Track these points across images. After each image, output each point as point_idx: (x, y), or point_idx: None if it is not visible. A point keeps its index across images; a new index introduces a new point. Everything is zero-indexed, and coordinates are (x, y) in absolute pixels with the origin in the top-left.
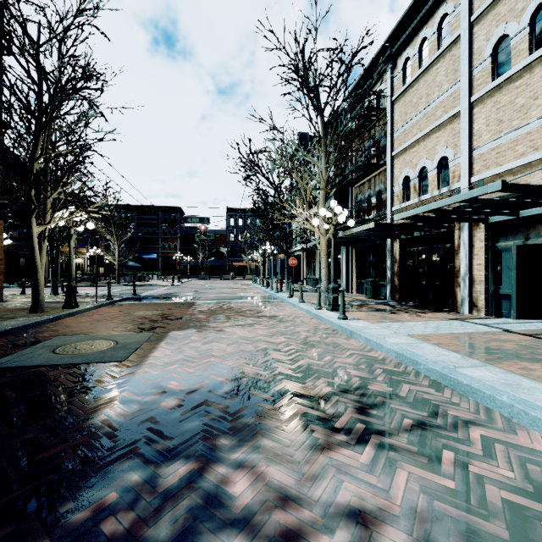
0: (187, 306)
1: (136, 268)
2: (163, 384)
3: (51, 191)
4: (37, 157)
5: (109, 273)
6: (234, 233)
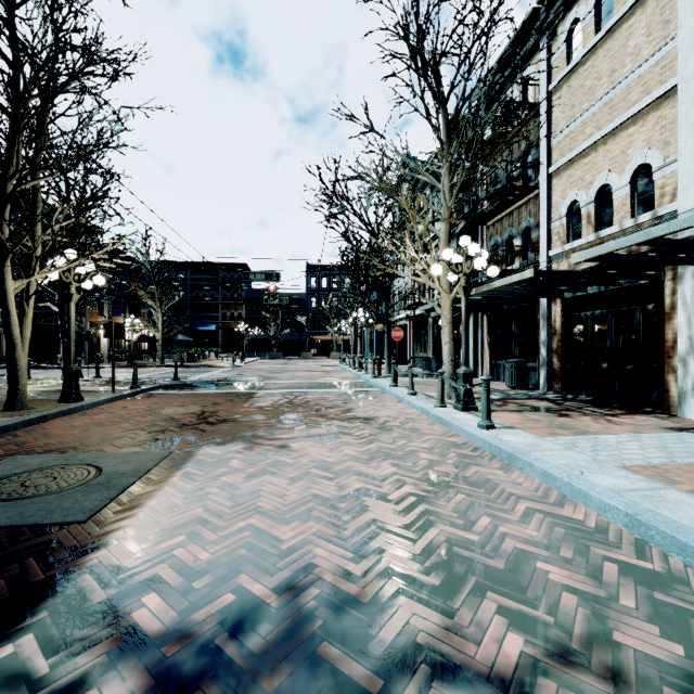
0: (242, 400)
1: (190, 344)
2: (127, 603)
3: (28, 225)
4: (3, 171)
5: (152, 350)
6: (315, 297)
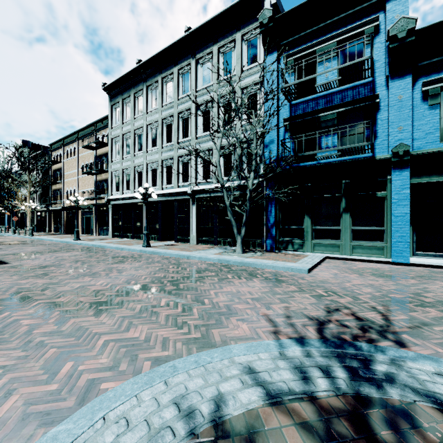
0: None
1: None
2: None
3: None
4: None
5: None
6: None
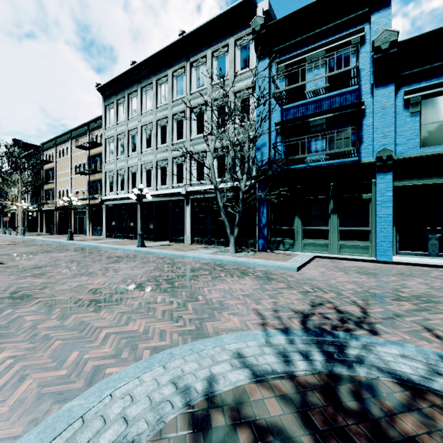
0: None
1: None
2: None
3: None
4: None
5: None
6: None
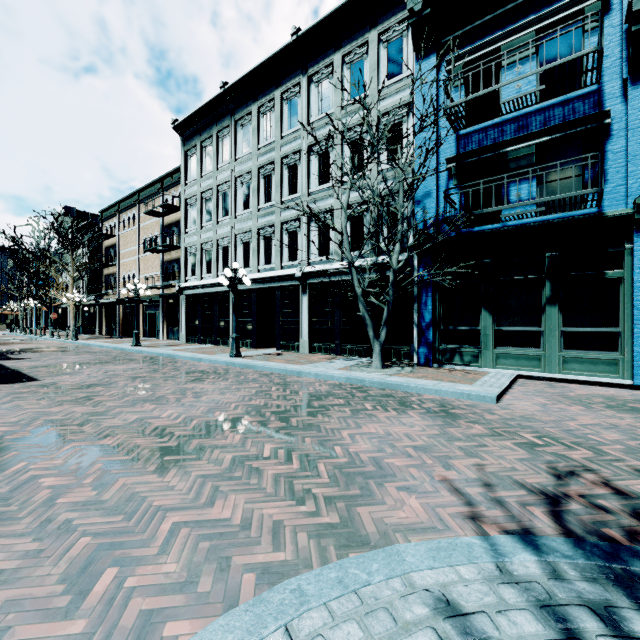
0: None
1: None
2: (5, 349)
3: None
4: None
5: None
6: None
